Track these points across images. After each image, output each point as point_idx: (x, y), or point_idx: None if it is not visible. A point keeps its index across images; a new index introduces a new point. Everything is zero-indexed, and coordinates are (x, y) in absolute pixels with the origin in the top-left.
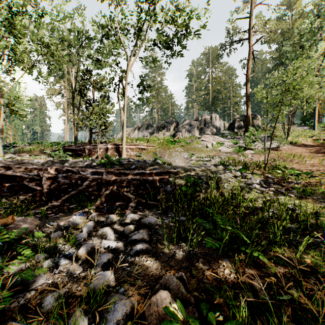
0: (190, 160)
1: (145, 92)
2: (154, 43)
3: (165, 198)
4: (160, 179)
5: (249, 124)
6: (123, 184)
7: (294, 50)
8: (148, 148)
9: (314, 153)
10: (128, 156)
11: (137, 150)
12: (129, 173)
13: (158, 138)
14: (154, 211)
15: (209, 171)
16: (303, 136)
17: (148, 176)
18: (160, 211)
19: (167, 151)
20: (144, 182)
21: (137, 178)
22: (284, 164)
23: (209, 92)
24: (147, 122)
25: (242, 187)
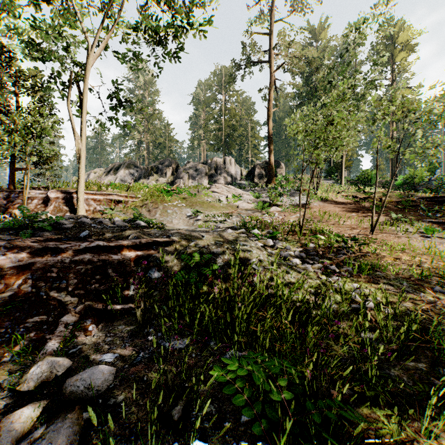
0: (196, 220)
1: (124, 109)
2: (136, 28)
3: (143, 301)
4: (139, 256)
5: (272, 173)
6: (50, 274)
7: (322, 85)
8: (127, 200)
9: (348, 212)
10: (91, 212)
11: (108, 203)
12: (67, 250)
13: (146, 185)
14: (119, 328)
15: (228, 240)
16: (332, 192)
17: (111, 253)
18: (133, 327)
19: (160, 205)
20: (104, 266)
21: (85, 259)
22: (320, 226)
23: (222, 127)
24: (130, 160)
25: (279, 264)
